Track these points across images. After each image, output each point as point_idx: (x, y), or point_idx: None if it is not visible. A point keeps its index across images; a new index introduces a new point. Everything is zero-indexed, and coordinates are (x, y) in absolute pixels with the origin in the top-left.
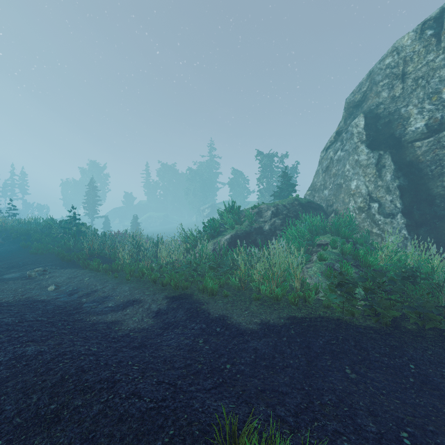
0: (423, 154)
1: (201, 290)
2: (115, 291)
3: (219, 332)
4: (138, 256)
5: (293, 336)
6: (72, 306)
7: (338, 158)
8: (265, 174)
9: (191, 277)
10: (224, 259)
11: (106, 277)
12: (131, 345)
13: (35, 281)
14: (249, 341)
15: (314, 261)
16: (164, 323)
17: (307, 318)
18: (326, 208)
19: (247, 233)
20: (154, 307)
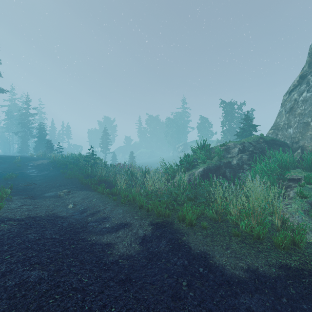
0: None
1: (181, 219)
2: (112, 213)
3: (202, 273)
4: (131, 183)
5: (295, 298)
6: (80, 225)
7: (304, 98)
8: (227, 118)
9: (172, 206)
10: (199, 189)
11: (108, 199)
12: (118, 277)
13: (62, 200)
14: (238, 294)
15: (292, 197)
16: (148, 252)
17: (305, 271)
18: (291, 145)
19: (217, 167)
20: (141, 232)
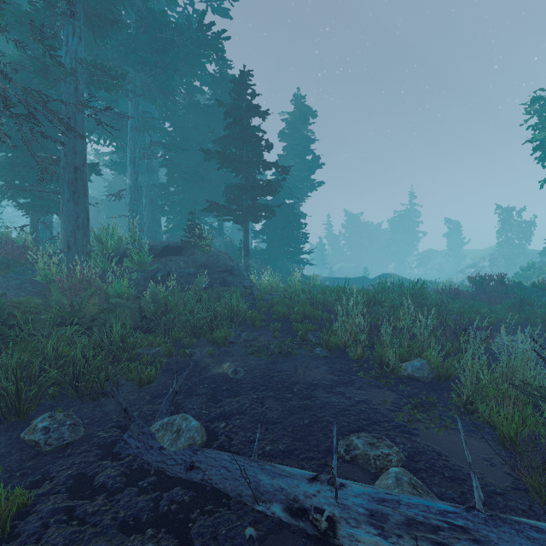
0: None
1: None
2: None
3: None
4: None
5: None
6: None
7: None
8: (502, 227)
9: None
10: None
11: None
12: None
13: None
14: None
15: None
16: None
17: None
18: None
19: None
20: None
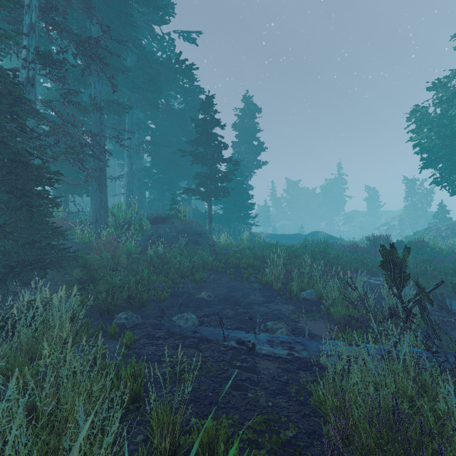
0: None
1: None
2: None
3: None
4: None
5: None
6: None
7: None
8: (408, 194)
9: None
10: None
11: None
12: None
13: None
14: None
15: None
16: None
17: None
18: None
19: (435, 237)
20: None
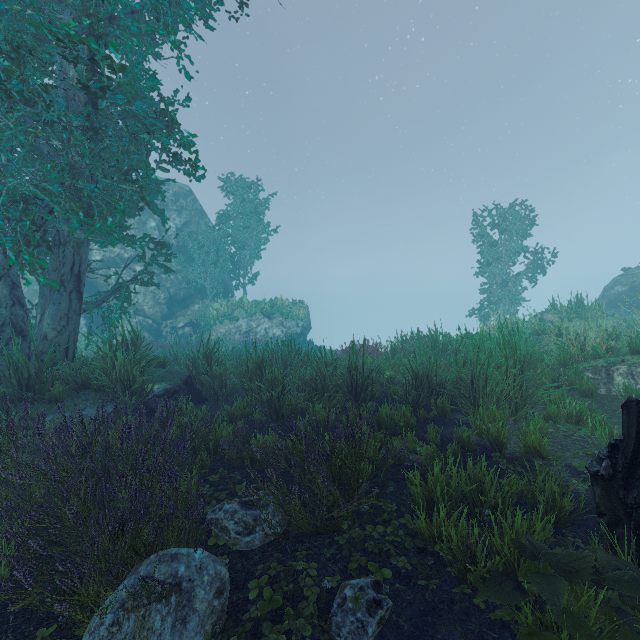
0: (99, 279)
1: None
2: None
3: None
4: None
5: None
6: None
7: None
8: None
9: None
10: None
11: None
12: None
13: None
14: None
15: None
16: None
17: None
18: None
19: None
20: None
